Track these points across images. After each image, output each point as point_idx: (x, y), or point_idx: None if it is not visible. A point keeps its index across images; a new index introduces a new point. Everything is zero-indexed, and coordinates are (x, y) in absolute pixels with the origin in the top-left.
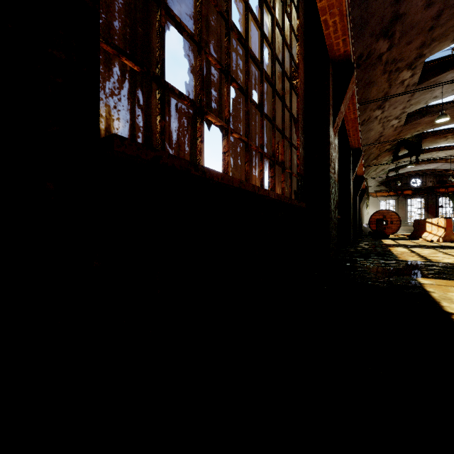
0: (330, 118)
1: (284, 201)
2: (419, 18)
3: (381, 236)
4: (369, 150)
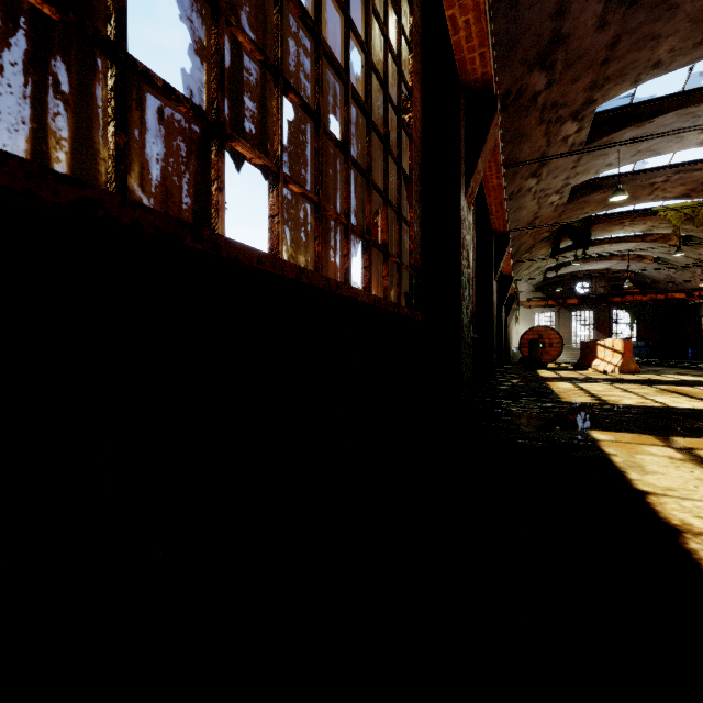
0: (462, 180)
1: (385, 309)
2: (589, 43)
3: (537, 365)
4: (520, 237)
